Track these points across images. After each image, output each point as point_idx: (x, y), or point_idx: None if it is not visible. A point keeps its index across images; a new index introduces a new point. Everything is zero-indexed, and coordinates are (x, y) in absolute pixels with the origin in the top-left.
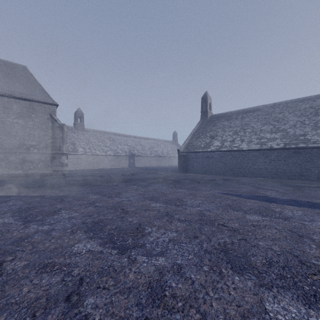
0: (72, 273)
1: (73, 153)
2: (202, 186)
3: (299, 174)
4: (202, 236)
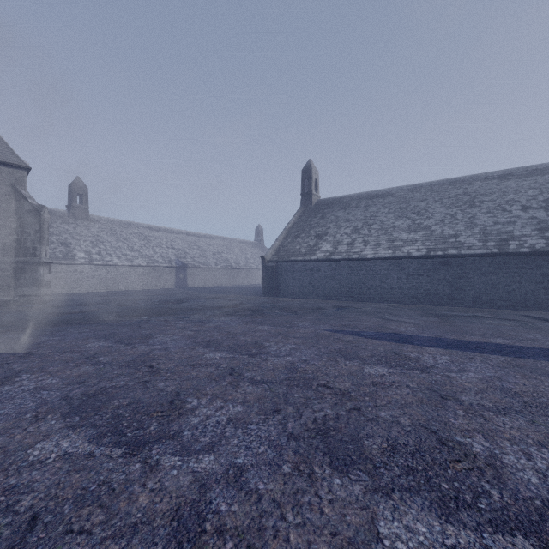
0: (17, 507)
1: (66, 262)
2: (299, 320)
3: (448, 297)
4: (288, 408)
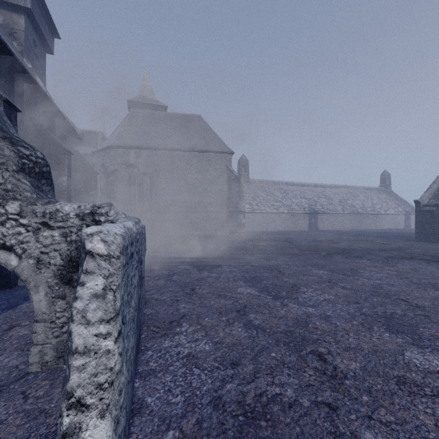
0: None
1: None
2: None
3: None
4: None
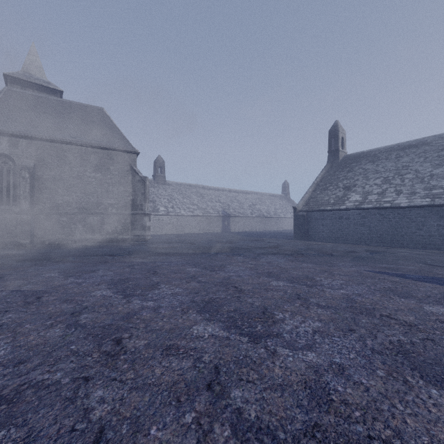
0: (203, 359)
1: (153, 214)
2: (337, 260)
3: None
4: (361, 329)
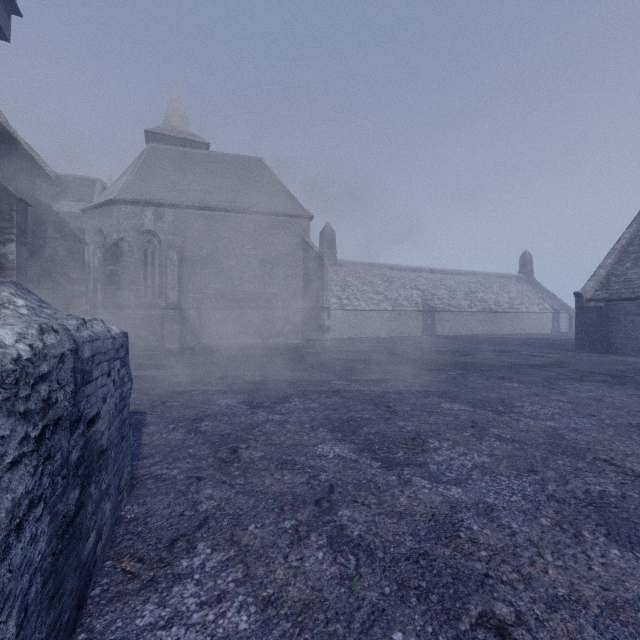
0: None
1: None
2: None
3: None
4: None
